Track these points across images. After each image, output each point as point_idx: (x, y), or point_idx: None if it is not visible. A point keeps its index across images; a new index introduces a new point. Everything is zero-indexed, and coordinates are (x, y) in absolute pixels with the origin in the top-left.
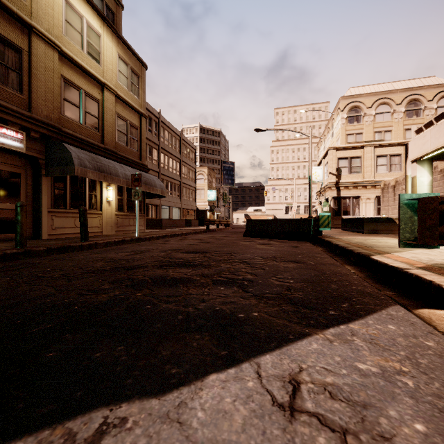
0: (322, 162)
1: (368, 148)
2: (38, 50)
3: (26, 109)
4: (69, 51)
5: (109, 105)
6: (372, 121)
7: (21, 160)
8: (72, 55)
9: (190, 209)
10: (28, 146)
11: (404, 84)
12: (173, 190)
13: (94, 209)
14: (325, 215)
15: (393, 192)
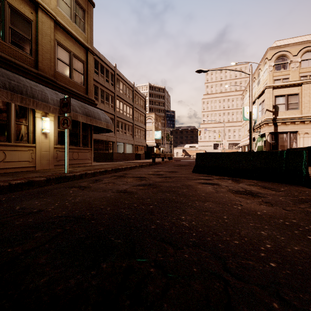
0: (255, 102)
1: (306, 85)
2: None
3: None
4: None
5: (46, 29)
6: (298, 67)
7: None
8: None
9: (141, 146)
10: None
11: None
12: (126, 130)
13: (23, 141)
14: None
15: None
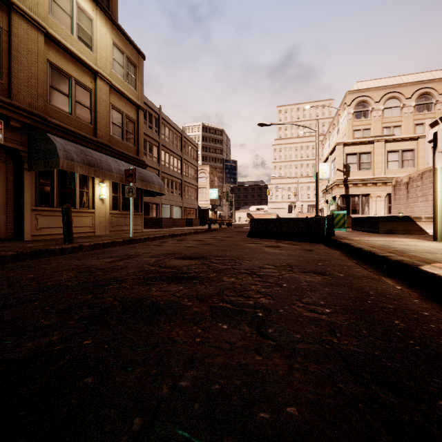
0: (328, 159)
1: (378, 143)
2: (19, 30)
3: (4, 95)
4: (56, 34)
5: (103, 95)
6: (381, 116)
7: (1, 152)
8: (60, 39)
9: (192, 208)
10: (8, 136)
11: (413, 78)
12: (174, 188)
13: (85, 207)
14: (340, 213)
15: (406, 189)
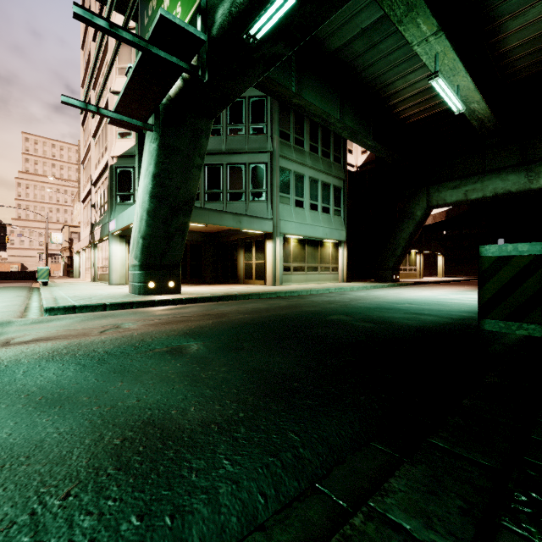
0: (63, 230)
1: None
2: None
3: None
4: None
5: None
6: None
7: None
8: None
9: None
10: None
11: None
12: None
13: None
14: None
15: None
